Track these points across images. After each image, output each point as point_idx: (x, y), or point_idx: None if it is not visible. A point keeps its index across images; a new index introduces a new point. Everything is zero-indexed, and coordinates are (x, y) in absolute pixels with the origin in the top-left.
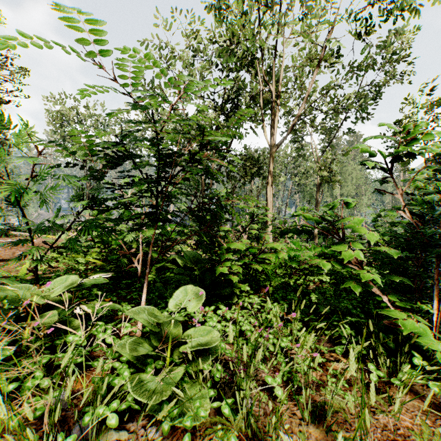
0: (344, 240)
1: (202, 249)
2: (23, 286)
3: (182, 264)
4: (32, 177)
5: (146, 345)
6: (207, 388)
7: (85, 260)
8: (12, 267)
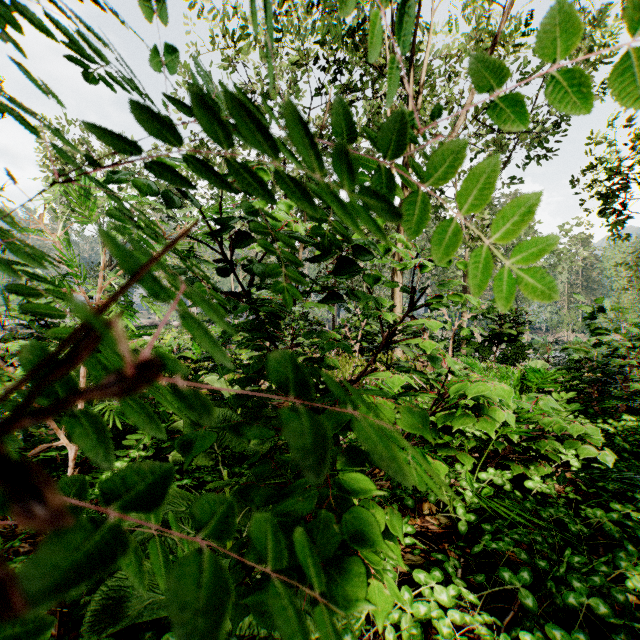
0: None
1: None
2: None
3: None
4: None
5: None
6: None
7: None
8: None
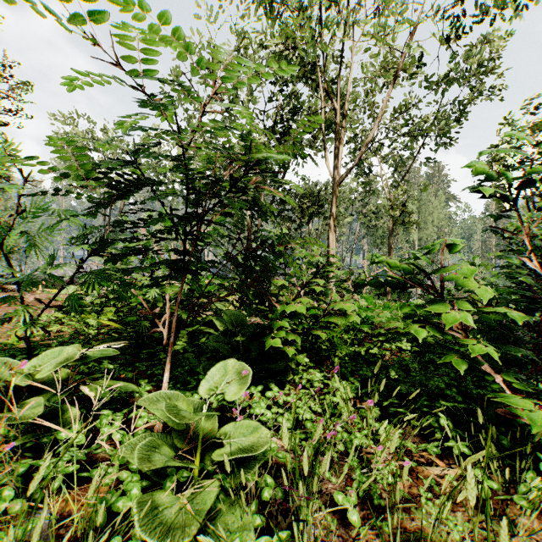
0: (437, 297)
1: (245, 309)
2: (1, 362)
3: (221, 328)
4: (18, 213)
5: (165, 448)
6: (251, 514)
7: (98, 322)
8: (2, 330)
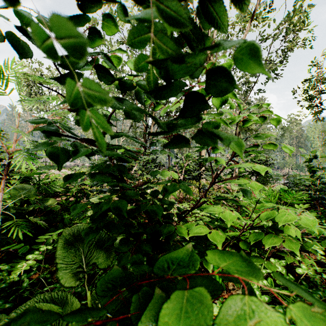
0: None
1: None
2: None
3: None
4: None
5: None
6: None
7: None
8: None
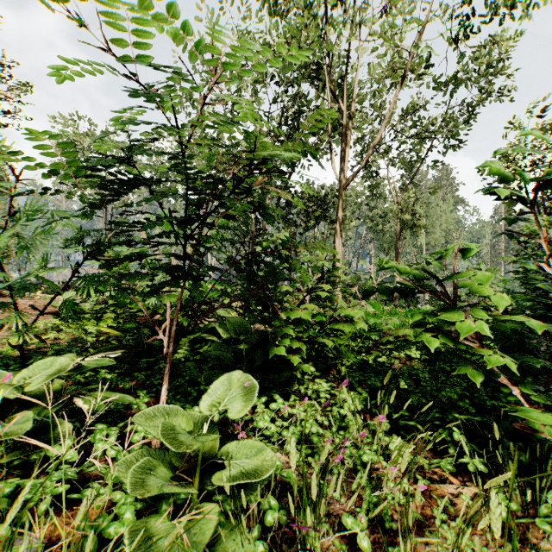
0: (451, 305)
1: (248, 317)
2: None
3: (224, 335)
4: (9, 216)
5: (161, 468)
6: (253, 540)
7: (98, 329)
8: None
